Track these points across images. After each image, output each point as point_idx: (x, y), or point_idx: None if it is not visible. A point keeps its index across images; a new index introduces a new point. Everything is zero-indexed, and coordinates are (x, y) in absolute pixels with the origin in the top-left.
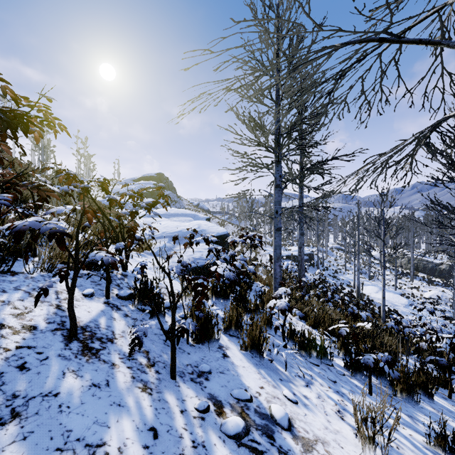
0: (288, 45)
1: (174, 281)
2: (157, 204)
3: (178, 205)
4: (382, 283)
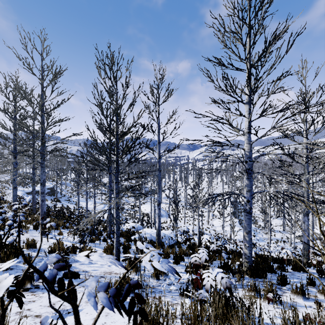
0: (19, 117)
1: None
2: None
3: None
4: (77, 201)
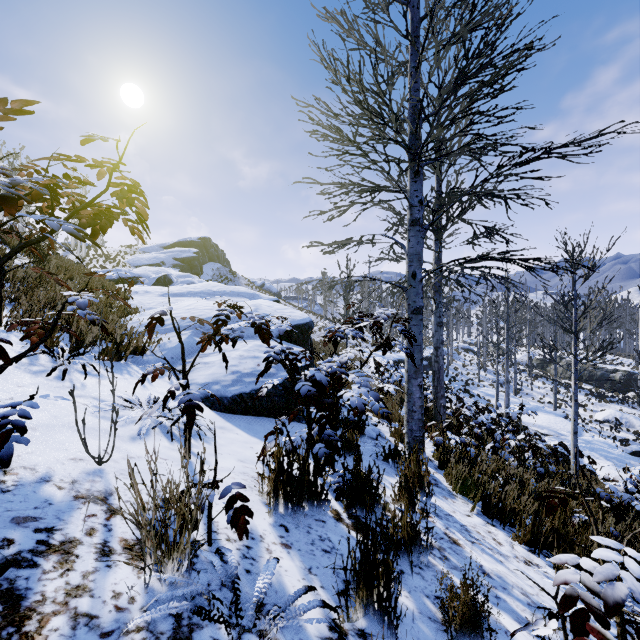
0: None
1: (167, 445)
2: (112, 221)
3: (233, 284)
4: (572, 408)
